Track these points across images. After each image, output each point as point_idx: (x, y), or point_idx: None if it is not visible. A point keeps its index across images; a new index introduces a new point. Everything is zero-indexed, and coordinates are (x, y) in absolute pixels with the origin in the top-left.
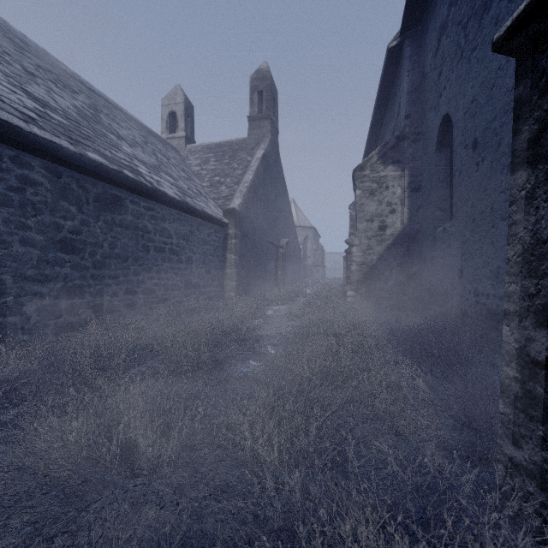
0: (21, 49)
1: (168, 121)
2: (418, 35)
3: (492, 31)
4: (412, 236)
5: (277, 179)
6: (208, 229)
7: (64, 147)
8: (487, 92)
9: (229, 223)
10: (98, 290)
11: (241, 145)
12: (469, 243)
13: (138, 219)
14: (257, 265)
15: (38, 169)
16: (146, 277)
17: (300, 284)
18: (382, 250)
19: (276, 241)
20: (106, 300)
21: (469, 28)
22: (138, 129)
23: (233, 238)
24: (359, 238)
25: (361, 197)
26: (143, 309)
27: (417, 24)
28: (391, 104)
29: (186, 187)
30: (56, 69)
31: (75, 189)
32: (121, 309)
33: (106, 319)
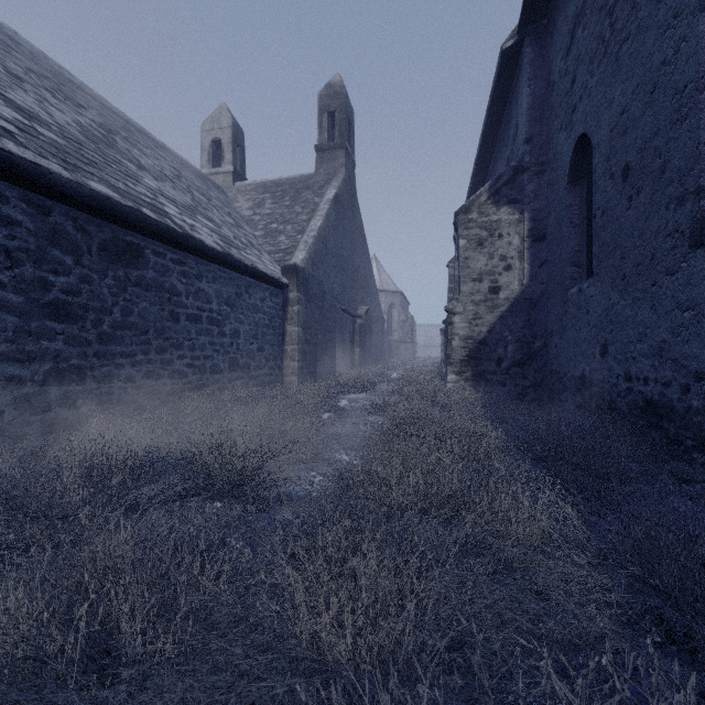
0: (8, 47)
1: (210, 151)
2: (542, 32)
3: (653, 12)
4: (534, 301)
5: (354, 228)
6: (261, 291)
7: (54, 172)
8: (645, 98)
9: (289, 284)
10: (104, 373)
11: (306, 183)
12: (617, 308)
13: (163, 276)
14: (327, 341)
15: (15, 202)
16: (175, 356)
17: (383, 366)
18: (494, 319)
19: (353, 308)
20: (117, 388)
21: (617, 13)
22: (169, 160)
23: (295, 304)
24: (463, 303)
25: (466, 249)
26: (170, 399)
27: (541, 17)
28: (505, 126)
29: (231, 235)
30: (57, 77)
31: (72, 232)
32: (138, 399)
33: (117, 414)
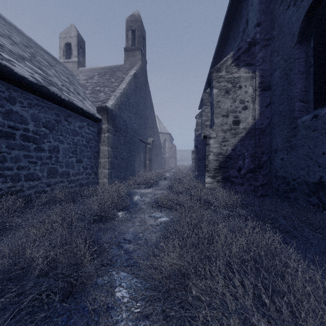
0: None
1: (64, 49)
2: None
3: None
4: (262, 130)
5: (146, 95)
6: (80, 121)
7: None
8: None
9: (102, 119)
10: None
11: (118, 68)
12: None
13: None
14: (129, 156)
15: None
16: None
17: (161, 170)
18: (236, 142)
19: (145, 139)
20: None
21: None
22: (26, 40)
23: (106, 132)
24: (216, 131)
25: (218, 95)
26: None
27: None
28: (235, 29)
29: (60, 83)
30: None
31: None
32: None
33: None
